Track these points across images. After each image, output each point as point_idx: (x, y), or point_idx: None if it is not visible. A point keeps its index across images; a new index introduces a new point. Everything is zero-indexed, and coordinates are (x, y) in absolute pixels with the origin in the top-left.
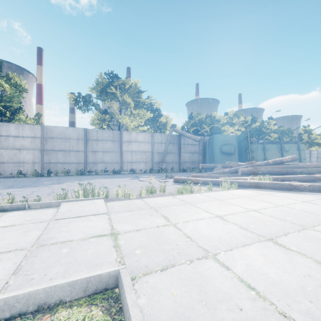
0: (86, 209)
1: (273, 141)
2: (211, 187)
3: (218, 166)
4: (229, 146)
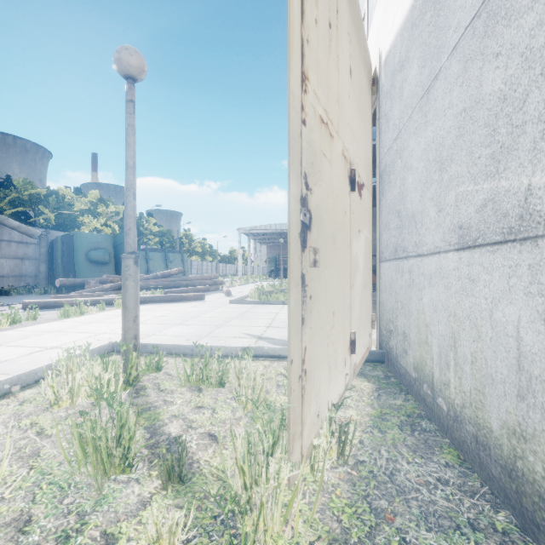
0: None
1: (157, 249)
2: (104, 306)
3: (91, 281)
4: (103, 251)
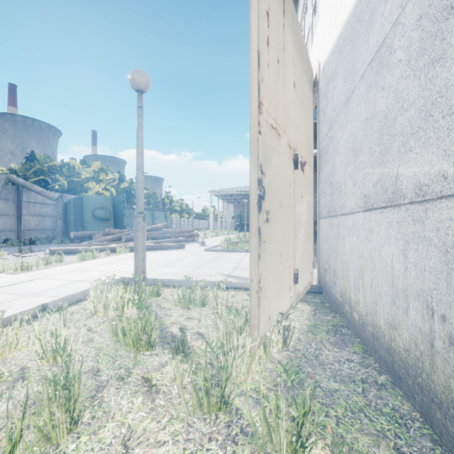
0: (5, 281)
1: (146, 208)
2: (109, 252)
3: (96, 233)
4: (105, 210)
